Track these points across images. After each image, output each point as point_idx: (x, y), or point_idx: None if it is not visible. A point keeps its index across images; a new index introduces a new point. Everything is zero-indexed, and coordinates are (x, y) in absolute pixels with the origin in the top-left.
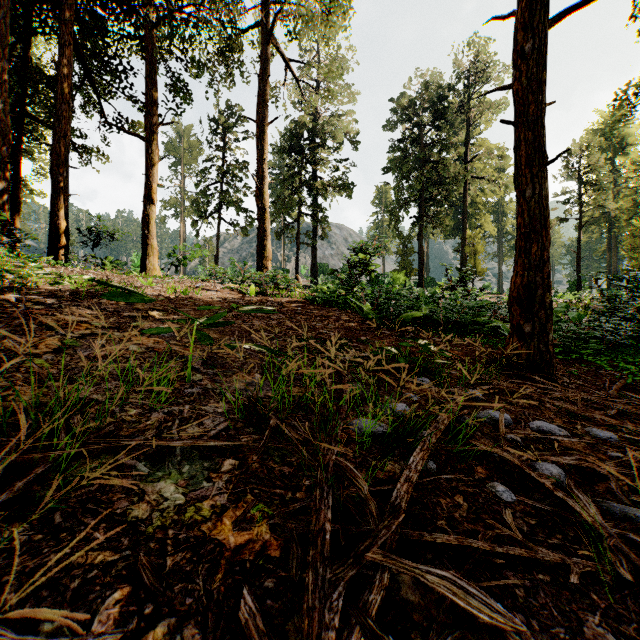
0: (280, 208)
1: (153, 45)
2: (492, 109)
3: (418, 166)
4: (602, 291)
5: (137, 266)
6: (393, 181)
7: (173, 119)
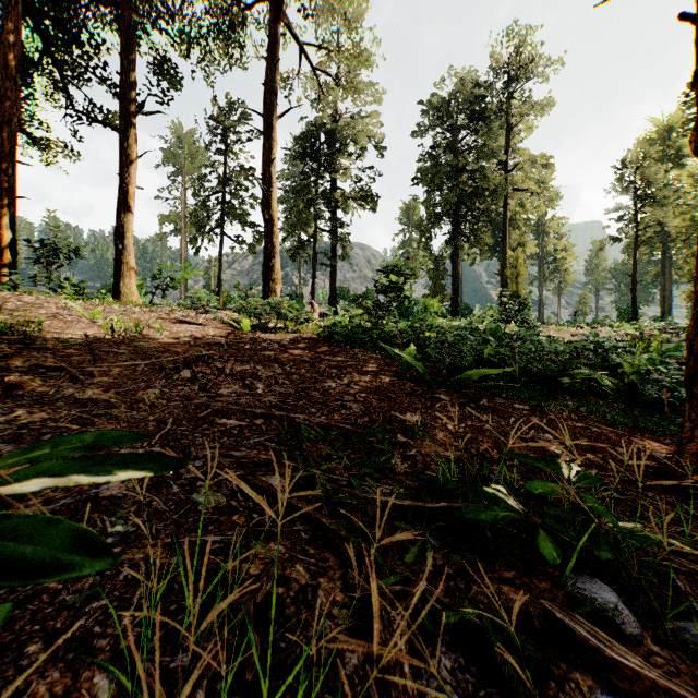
0: (293, 223)
1: (129, 12)
2: (537, 112)
3: (453, 176)
4: (655, 319)
5: (110, 290)
6: (423, 194)
7: (172, 122)
